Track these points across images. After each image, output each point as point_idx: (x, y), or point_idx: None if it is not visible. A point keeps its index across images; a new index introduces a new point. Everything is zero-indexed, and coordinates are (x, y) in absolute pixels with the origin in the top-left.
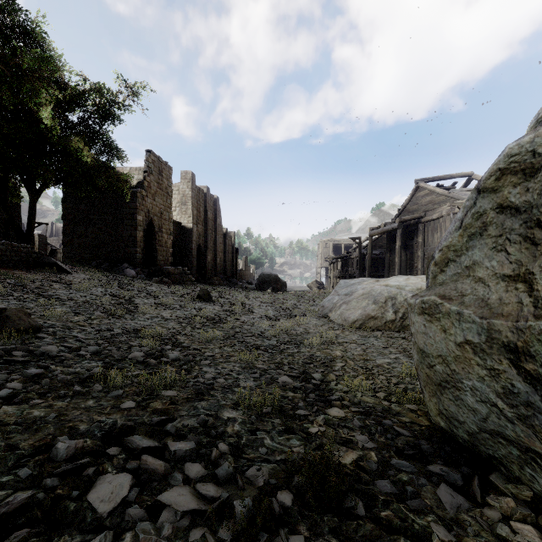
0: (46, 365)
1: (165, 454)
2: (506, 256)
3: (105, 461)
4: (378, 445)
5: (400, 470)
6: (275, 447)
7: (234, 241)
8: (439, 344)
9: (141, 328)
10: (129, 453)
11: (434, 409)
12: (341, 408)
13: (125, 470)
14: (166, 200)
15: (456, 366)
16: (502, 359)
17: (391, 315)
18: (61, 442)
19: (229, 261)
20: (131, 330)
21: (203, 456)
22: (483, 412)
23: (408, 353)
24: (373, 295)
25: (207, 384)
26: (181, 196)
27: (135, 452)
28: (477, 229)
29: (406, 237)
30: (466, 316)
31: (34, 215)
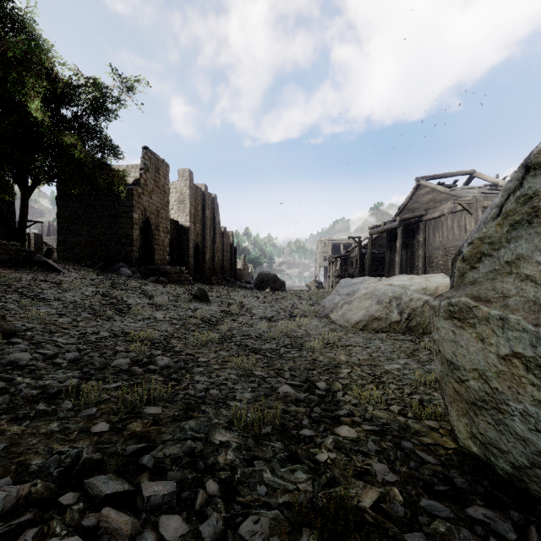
0: (10, 377)
1: (137, 500)
2: None
3: (54, 516)
4: (400, 478)
5: (433, 515)
6: (277, 483)
7: (232, 240)
8: (474, 355)
9: (130, 330)
10: (90, 500)
11: (463, 431)
12: (352, 426)
13: (79, 529)
14: (163, 198)
15: (498, 383)
16: None
17: (396, 316)
18: None
19: (228, 260)
20: (120, 333)
21: (186, 500)
22: (539, 443)
23: (418, 358)
24: (376, 295)
25: (198, 396)
26: (179, 194)
27: (96, 501)
28: (523, 215)
29: (407, 236)
30: (512, 322)
31: (26, 212)
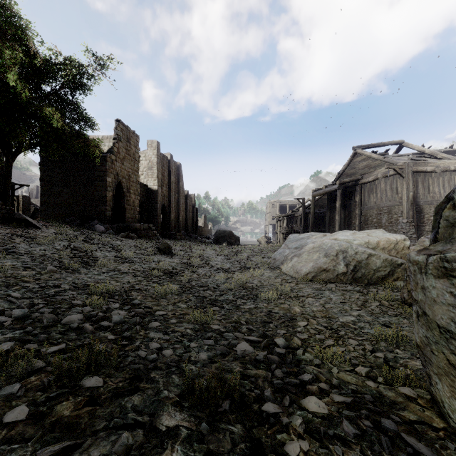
0: None
1: None
2: None
3: None
4: None
5: None
6: None
7: (194, 202)
8: None
9: (93, 282)
10: None
11: None
12: (319, 395)
13: None
14: (134, 164)
15: None
16: None
17: (343, 268)
18: None
19: (190, 219)
20: (81, 286)
21: None
22: None
23: (370, 309)
24: (323, 249)
25: (149, 360)
26: (148, 161)
27: None
28: None
29: (345, 197)
30: None
31: (10, 175)
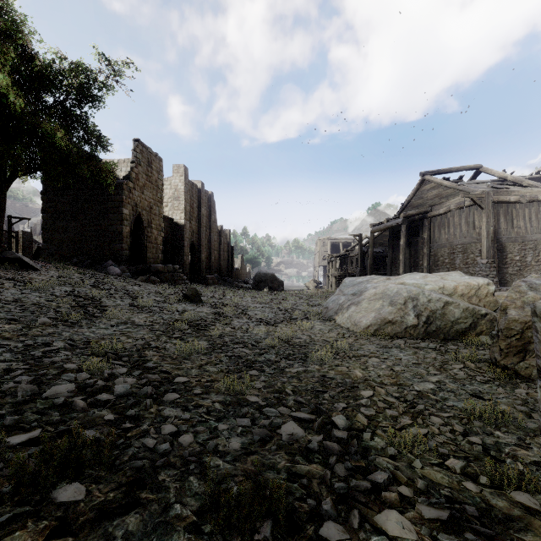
0: None
1: None
2: None
3: None
4: None
5: None
6: None
7: (229, 239)
8: None
9: (96, 339)
10: None
11: None
12: (400, 507)
13: None
14: (156, 193)
15: None
16: None
17: (413, 319)
18: None
19: (225, 259)
20: (80, 343)
21: None
22: None
23: (452, 373)
24: (388, 296)
25: (159, 452)
26: (173, 190)
27: None
28: None
29: (411, 233)
30: None
31: (3, 206)
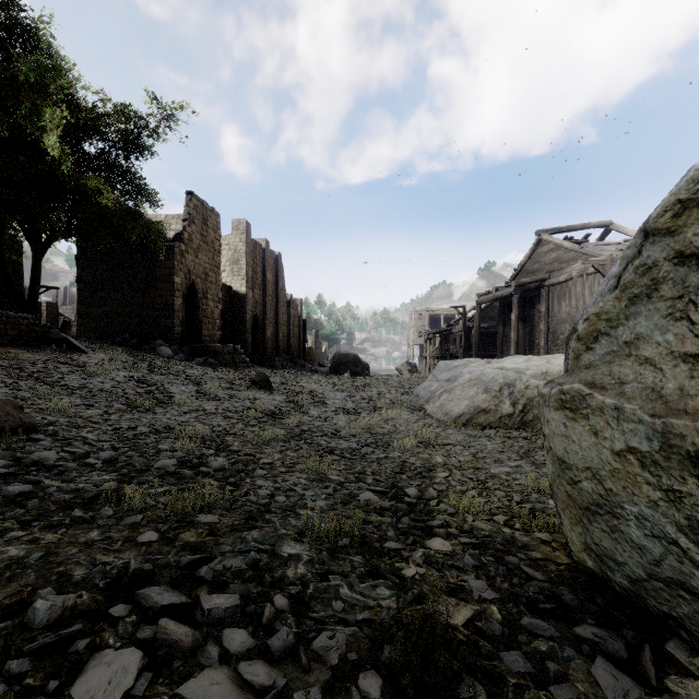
0: (36, 479)
1: (196, 614)
2: (690, 326)
3: (105, 628)
4: (500, 595)
5: (534, 634)
6: (355, 600)
7: (301, 311)
8: (586, 451)
9: (175, 425)
10: (143, 613)
11: (577, 542)
12: (446, 538)
13: (135, 642)
14: (212, 257)
15: (613, 484)
16: (686, 476)
17: (508, 407)
18: (41, 599)
19: (295, 336)
20: (162, 429)
21: (251, 615)
22: (656, 551)
23: (533, 459)
24: (483, 382)
25: (262, 504)
26: (232, 252)
27: (151, 613)
28: (642, 288)
29: (525, 305)
30: (628, 412)
31: (38, 276)
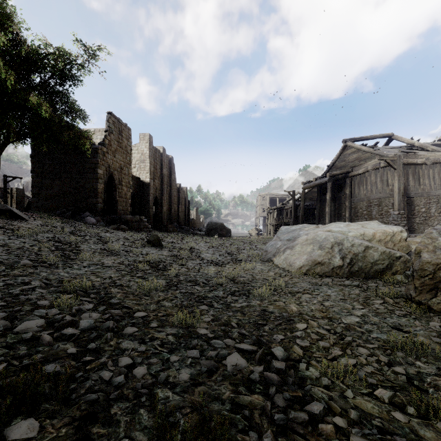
0: None
1: None
2: None
3: None
4: None
5: None
6: None
7: (186, 195)
8: None
9: (69, 278)
10: None
11: None
12: (336, 438)
13: None
14: (125, 157)
15: None
16: None
17: (339, 261)
18: None
19: (183, 211)
20: (55, 282)
21: None
22: None
23: (374, 308)
24: (317, 241)
25: (113, 385)
26: (140, 154)
27: None
28: None
29: (335, 190)
30: None
31: None
